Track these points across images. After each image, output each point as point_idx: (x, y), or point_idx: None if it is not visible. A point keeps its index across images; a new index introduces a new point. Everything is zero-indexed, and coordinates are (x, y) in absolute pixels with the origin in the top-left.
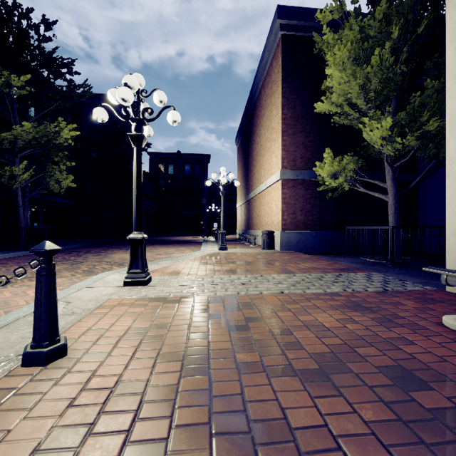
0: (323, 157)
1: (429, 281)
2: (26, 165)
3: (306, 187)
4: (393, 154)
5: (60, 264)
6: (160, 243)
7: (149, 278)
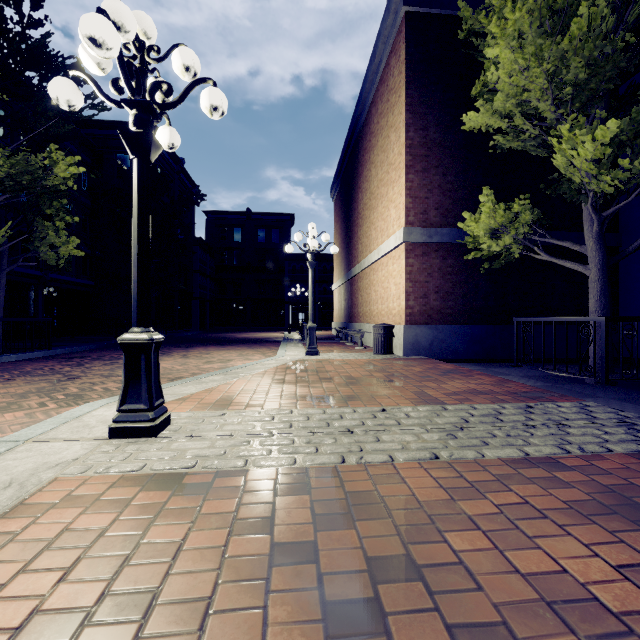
0: (471, 208)
1: None
2: (2, 222)
3: (444, 254)
4: (612, 189)
5: (36, 381)
6: (218, 343)
7: (166, 420)
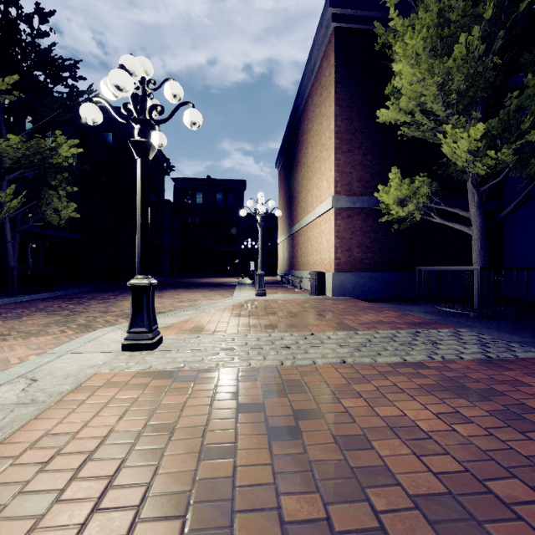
0: (385, 180)
1: (534, 340)
2: (16, 191)
3: (364, 217)
4: (483, 172)
5: (51, 315)
6: (185, 286)
7: (160, 339)
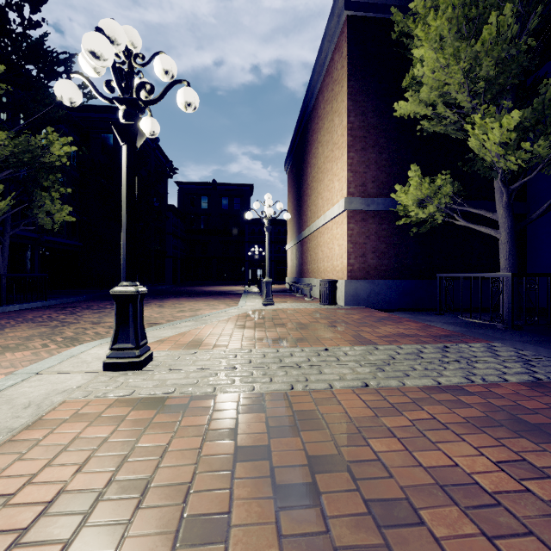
0: (402, 181)
1: None
2: (6, 192)
3: (379, 220)
4: (516, 167)
5: (38, 327)
6: (188, 295)
7: (149, 357)
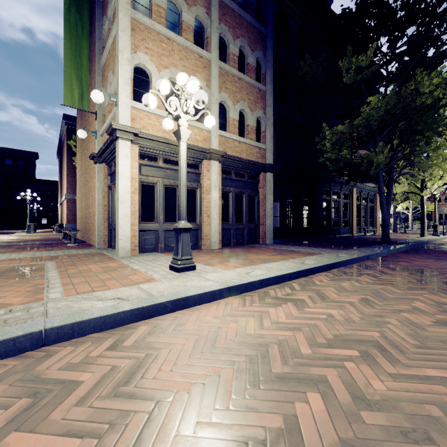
0: None
1: None
2: None
3: None
4: None
5: None
6: None
7: None
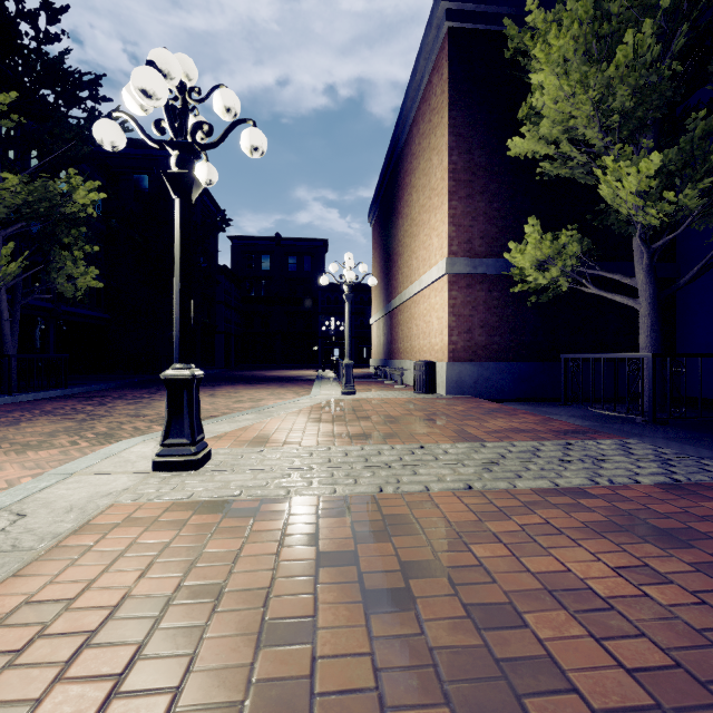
0: (518, 237)
1: None
2: (16, 251)
3: (489, 286)
4: (658, 222)
5: (61, 421)
6: (246, 381)
7: (207, 455)
